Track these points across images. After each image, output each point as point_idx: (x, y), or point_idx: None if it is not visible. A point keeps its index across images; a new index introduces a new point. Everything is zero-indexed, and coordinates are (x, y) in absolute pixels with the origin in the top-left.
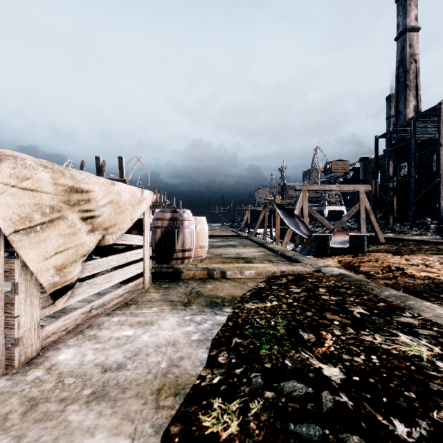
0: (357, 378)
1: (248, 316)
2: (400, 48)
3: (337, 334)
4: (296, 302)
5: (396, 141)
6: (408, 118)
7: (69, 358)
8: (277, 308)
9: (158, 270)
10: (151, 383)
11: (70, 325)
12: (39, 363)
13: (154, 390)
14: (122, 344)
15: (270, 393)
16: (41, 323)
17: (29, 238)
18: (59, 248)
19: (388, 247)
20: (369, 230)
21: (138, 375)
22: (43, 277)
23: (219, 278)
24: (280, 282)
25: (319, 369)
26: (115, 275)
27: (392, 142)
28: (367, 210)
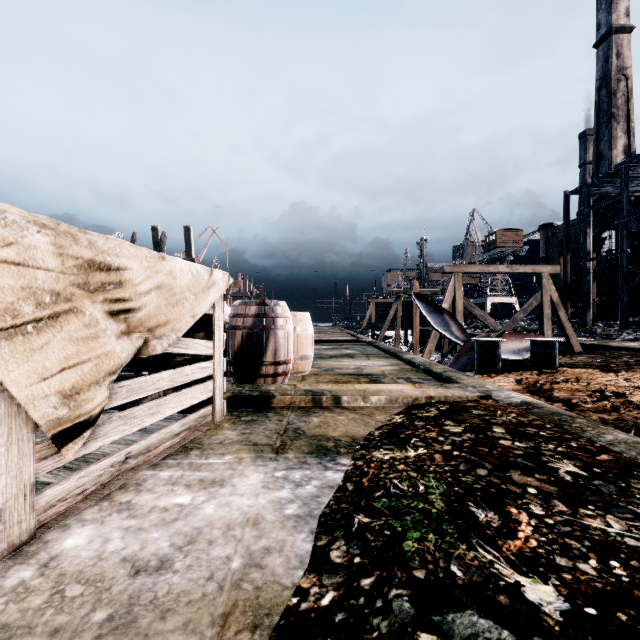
0: (593, 610)
1: (378, 474)
2: (602, 59)
3: (537, 514)
4: (457, 451)
5: (596, 199)
6: (614, 163)
7: (81, 546)
8: (427, 460)
9: (237, 394)
10: (212, 600)
11: (91, 485)
12: (31, 553)
13: (217, 615)
14: (171, 520)
15: (428, 637)
16: (47, 479)
17: (12, 344)
18: (69, 360)
19: (589, 359)
20: (555, 332)
21: (192, 583)
22: (39, 409)
23: (330, 407)
24: (427, 415)
25: (516, 588)
26: (167, 402)
27: (590, 201)
28: (554, 303)
